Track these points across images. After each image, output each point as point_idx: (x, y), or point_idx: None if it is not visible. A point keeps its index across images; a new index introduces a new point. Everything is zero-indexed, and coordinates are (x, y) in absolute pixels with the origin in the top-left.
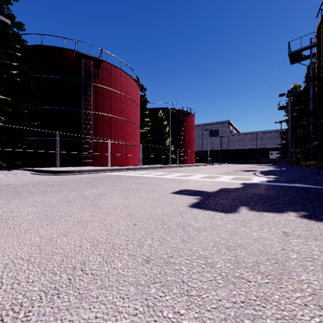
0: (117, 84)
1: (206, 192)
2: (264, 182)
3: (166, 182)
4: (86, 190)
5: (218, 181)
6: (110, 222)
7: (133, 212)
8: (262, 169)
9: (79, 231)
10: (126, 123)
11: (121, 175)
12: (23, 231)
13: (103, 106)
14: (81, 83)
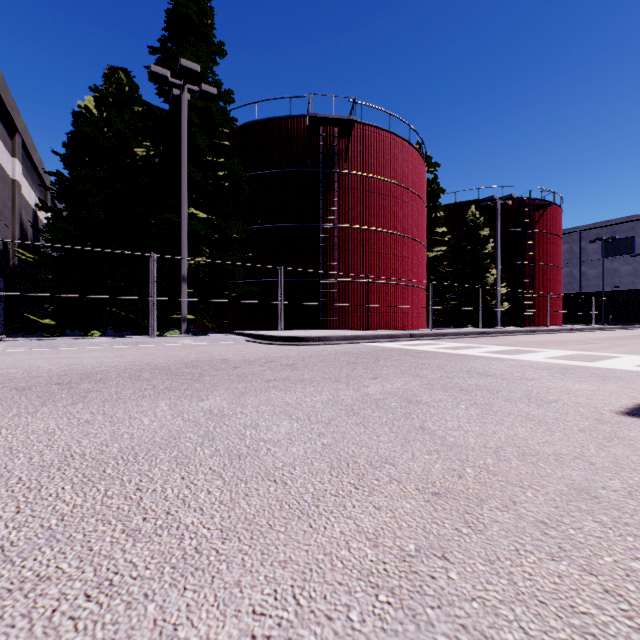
0: (383, 162)
1: None
2: None
3: (553, 376)
4: (364, 383)
5: None
6: (545, 517)
7: (580, 480)
8: None
9: (476, 545)
10: (400, 241)
11: (407, 349)
12: (311, 502)
13: (356, 211)
14: (316, 174)
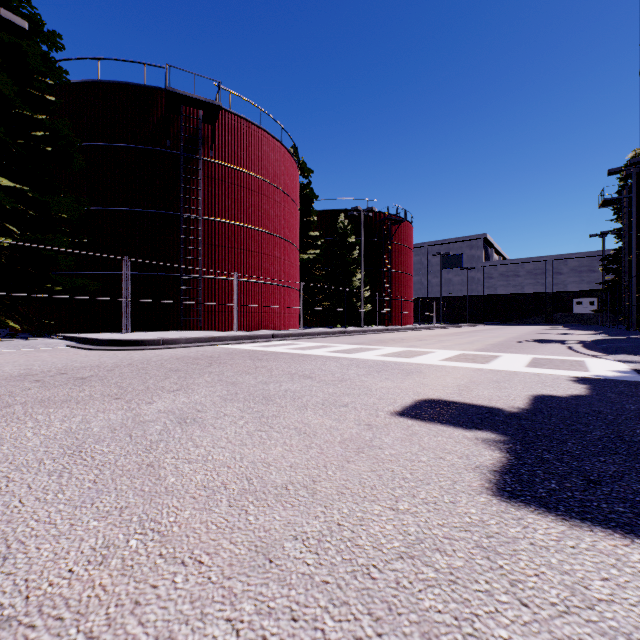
0: (253, 157)
1: (500, 410)
2: (634, 375)
3: (369, 374)
4: (154, 398)
5: (503, 372)
6: (156, 632)
7: (277, 528)
8: (576, 338)
9: None
10: (272, 241)
11: (257, 351)
12: None
13: (224, 204)
14: (177, 157)
